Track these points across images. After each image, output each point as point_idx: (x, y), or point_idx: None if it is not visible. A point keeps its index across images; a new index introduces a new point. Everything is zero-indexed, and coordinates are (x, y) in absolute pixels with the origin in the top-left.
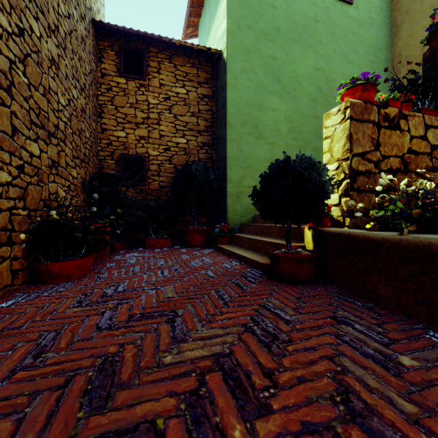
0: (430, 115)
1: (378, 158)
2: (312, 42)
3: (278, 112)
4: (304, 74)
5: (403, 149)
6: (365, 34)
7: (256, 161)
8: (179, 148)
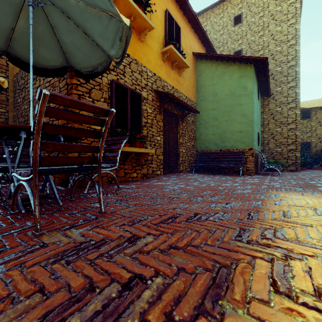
0: None
1: None
2: None
3: None
4: None
5: None
6: None
7: None
8: None
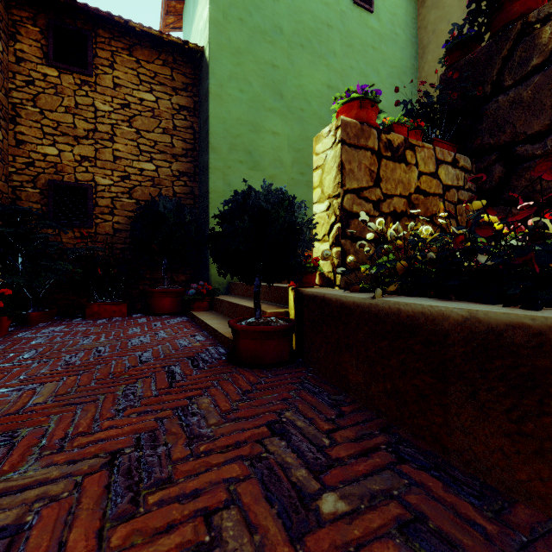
0: (443, 148)
1: (379, 197)
2: (324, 51)
3: (280, 137)
4: (314, 91)
5: (410, 188)
6: (388, 52)
7: None
8: (144, 177)
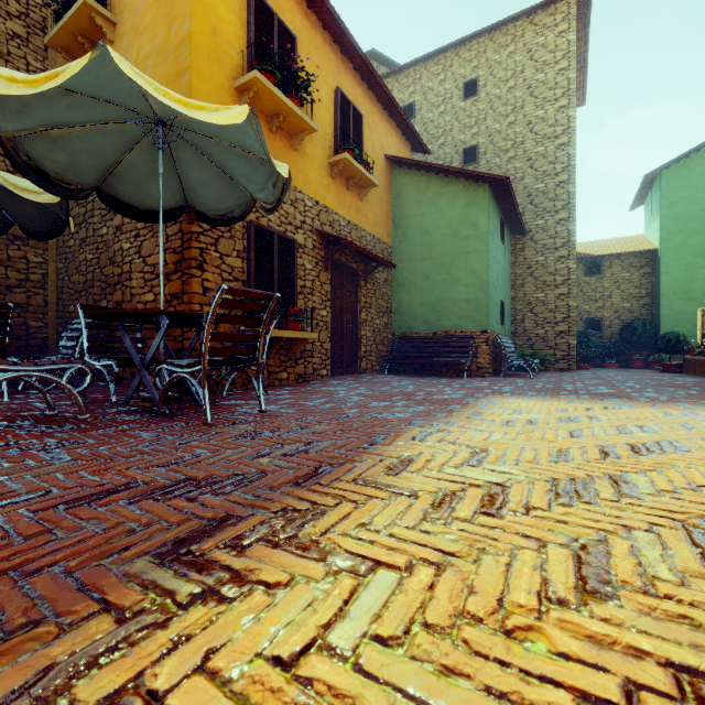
0: None
1: None
2: None
3: None
4: None
5: None
6: None
7: (686, 315)
8: (625, 310)
